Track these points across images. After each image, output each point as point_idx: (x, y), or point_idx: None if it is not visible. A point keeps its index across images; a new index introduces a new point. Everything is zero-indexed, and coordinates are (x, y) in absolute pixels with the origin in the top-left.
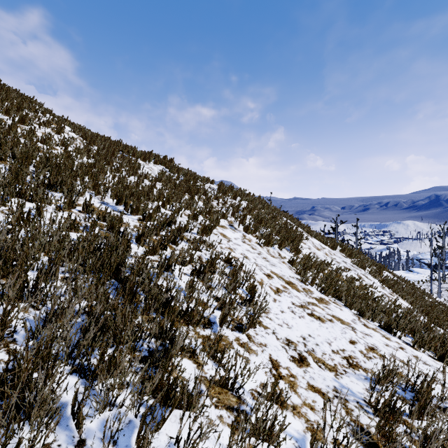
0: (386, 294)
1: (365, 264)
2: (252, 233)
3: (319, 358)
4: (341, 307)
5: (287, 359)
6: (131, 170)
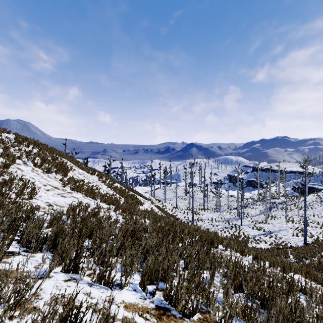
0: (106, 190)
1: (106, 180)
2: (39, 167)
3: (58, 205)
4: (78, 194)
5: (44, 205)
6: None
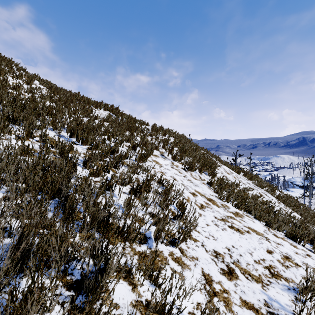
0: (282, 208)
1: (262, 185)
2: (178, 161)
3: (245, 269)
4: (253, 220)
5: (218, 272)
6: (85, 112)
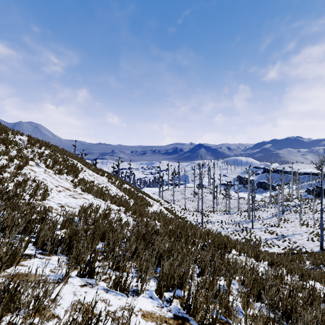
0: (116, 192)
1: (115, 181)
2: (51, 168)
3: (70, 206)
4: (88, 195)
5: (57, 206)
6: None
